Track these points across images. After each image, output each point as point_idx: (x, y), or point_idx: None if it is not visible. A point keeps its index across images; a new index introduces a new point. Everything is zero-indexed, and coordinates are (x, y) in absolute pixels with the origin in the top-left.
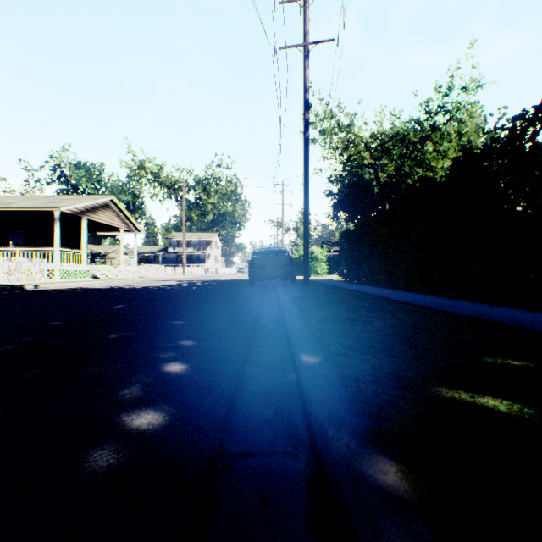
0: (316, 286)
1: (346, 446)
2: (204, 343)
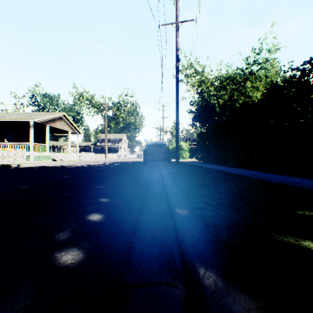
0: (183, 165)
1: (214, 284)
2: (115, 200)
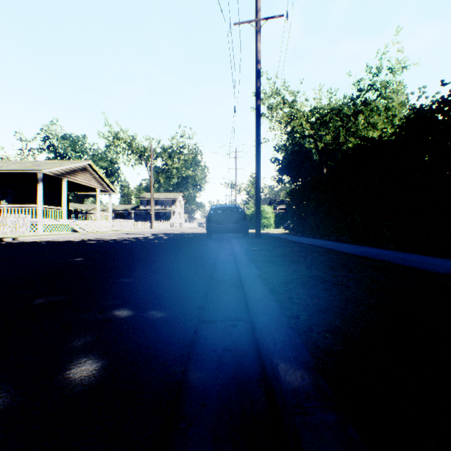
0: (267, 239)
1: None
2: (143, 314)
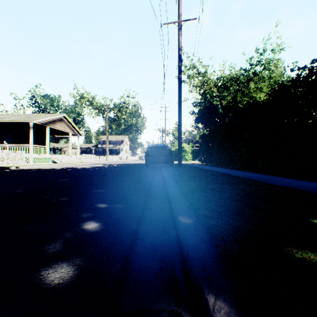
0: (185, 167)
1: None
2: (113, 206)
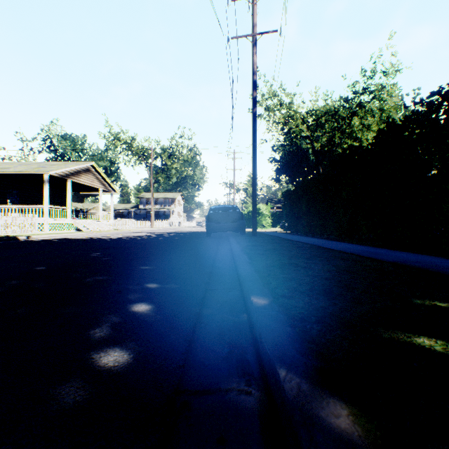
0: (262, 237)
1: (298, 387)
2: (167, 286)
